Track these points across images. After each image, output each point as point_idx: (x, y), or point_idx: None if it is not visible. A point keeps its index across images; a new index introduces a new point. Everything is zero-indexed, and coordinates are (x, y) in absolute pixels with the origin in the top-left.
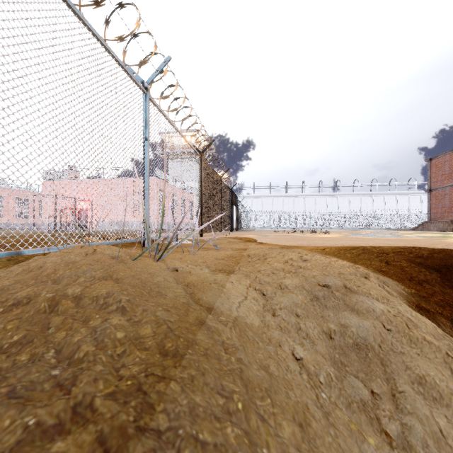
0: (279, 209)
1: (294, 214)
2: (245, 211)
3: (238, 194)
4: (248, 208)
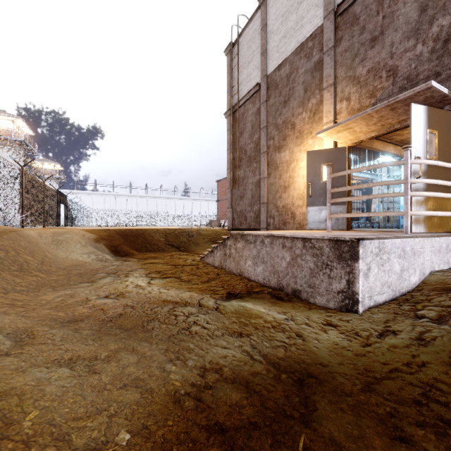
0: (123, 207)
1: (138, 213)
2: (81, 208)
3: (68, 193)
4: (88, 205)
